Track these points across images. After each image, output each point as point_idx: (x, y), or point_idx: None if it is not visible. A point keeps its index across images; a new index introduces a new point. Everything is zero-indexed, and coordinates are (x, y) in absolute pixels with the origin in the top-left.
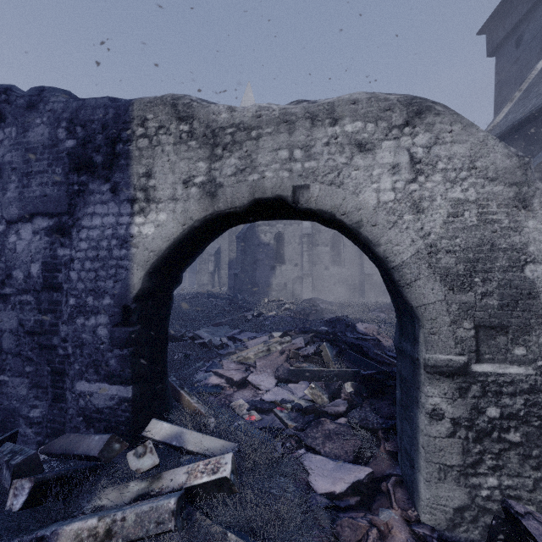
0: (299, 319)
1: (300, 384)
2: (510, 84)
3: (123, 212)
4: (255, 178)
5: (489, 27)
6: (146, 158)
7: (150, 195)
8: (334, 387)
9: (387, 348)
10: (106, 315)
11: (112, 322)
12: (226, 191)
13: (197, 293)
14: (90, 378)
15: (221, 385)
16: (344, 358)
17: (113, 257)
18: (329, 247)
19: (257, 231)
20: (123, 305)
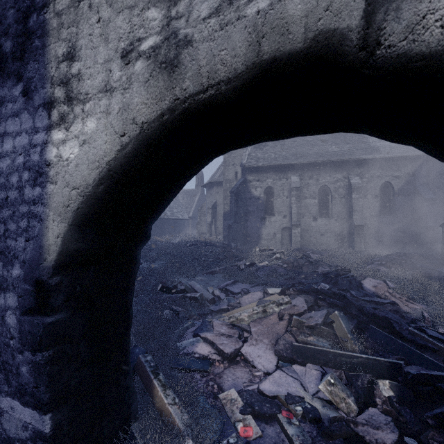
0: (292, 271)
1: (308, 367)
2: None
3: (38, 125)
4: (262, 5)
5: None
6: (67, 27)
7: (72, 89)
8: (361, 383)
9: (408, 315)
10: (14, 293)
11: (20, 306)
12: (198, 52)
13: (197, 241)
14: (0, 388)
15: (209, 358)
16: (367, 336)
17: (25, 201)
18: (317, 200)
19: (249, 186)
20: (35, 279)
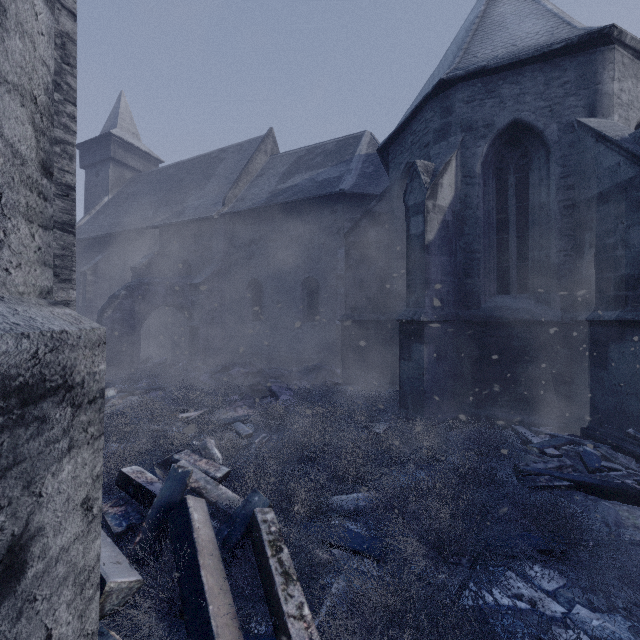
0: None
1: None
2: (93, 197)
3: None
4: None
5: (81, 148)
6: None
7: None
8: None
9: None
10: None
11: None
12: None
13: None
14: None
15: None
16: None
17: None
18: None
19: None
20: None
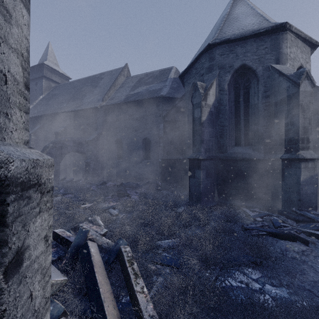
0: None
1: None
2: (34, 96)
3: None
4: None
5: None
6: None
7: None
8: None
9: None
10: None
11: None
12: None
13: None
14: None
15: None
16: None
17: None
18: None
19: None
20: None
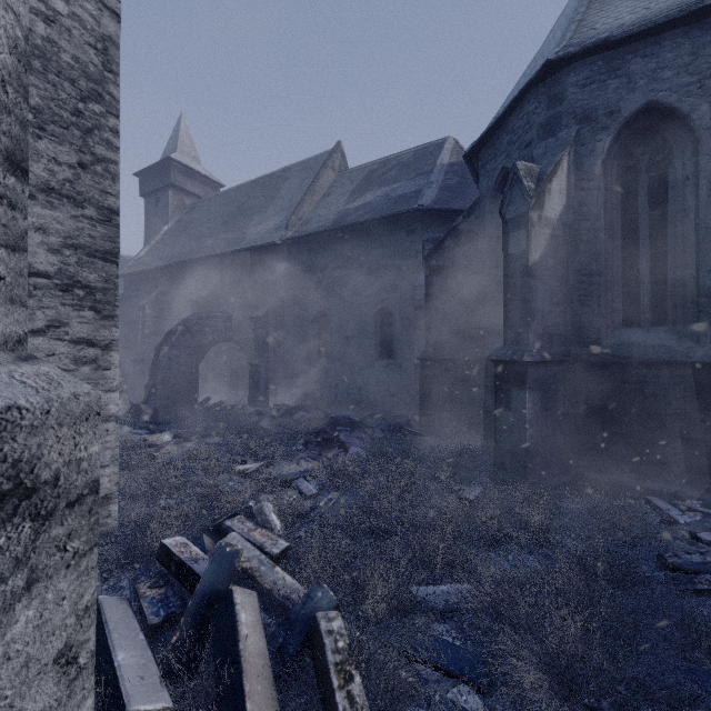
0: None
1: None
2: (153, 227)
3: None
4: None
5: (141, 176)
6: None
7: None
8: None
9: None
10: None
11: None
12: None
13: None
14: None
15: None
16: None
17: None
18: None
19: None
20: None
